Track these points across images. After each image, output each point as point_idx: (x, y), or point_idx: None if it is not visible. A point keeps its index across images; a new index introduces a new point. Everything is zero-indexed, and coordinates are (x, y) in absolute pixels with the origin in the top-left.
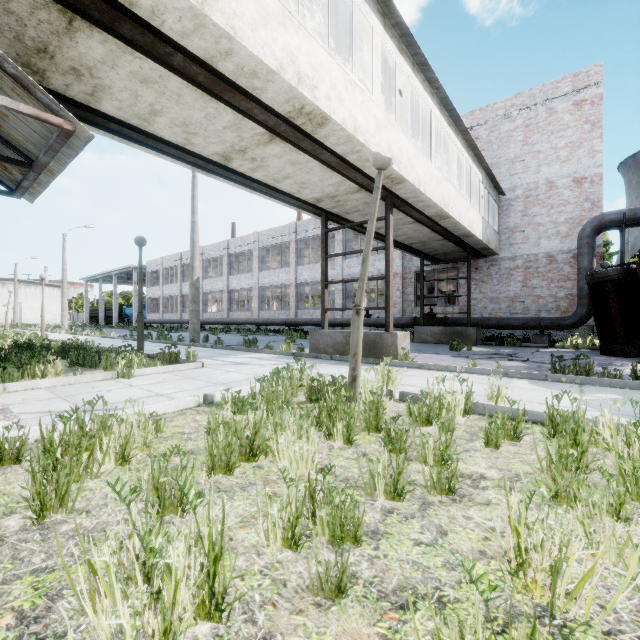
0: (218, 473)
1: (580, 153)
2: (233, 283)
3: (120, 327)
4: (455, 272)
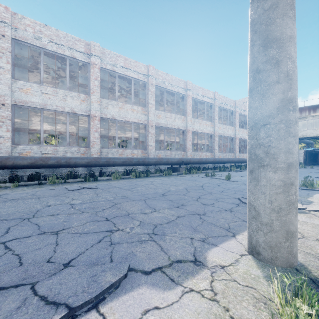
0: None
1: None
2: (195, 125)
3: None
4: None
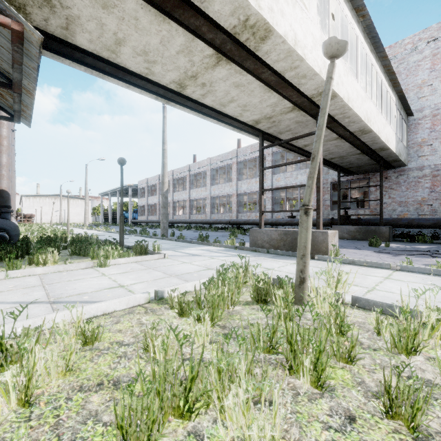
0: None
1: None
2: (193, 194)
3: None
4: (364, 182)
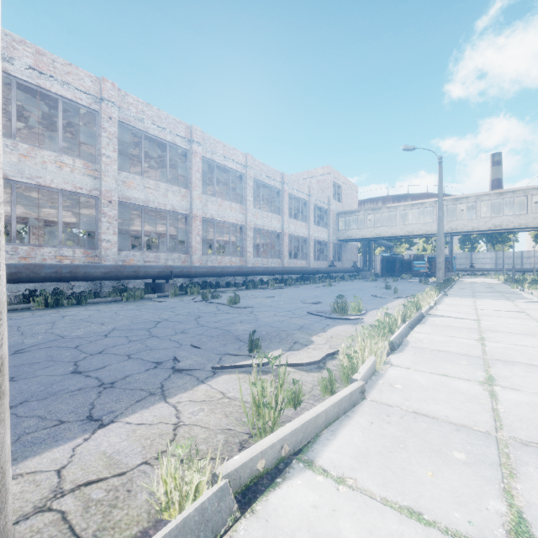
0: None
1: None
2: (209, 208)
3: None
4: None
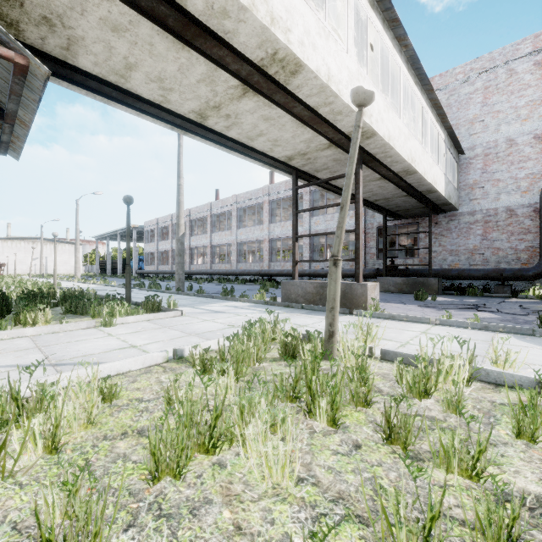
0: (165, 475)
1: (541, 110)
2: (215, 239)
3: (123, 277)
4: (414, 227)
